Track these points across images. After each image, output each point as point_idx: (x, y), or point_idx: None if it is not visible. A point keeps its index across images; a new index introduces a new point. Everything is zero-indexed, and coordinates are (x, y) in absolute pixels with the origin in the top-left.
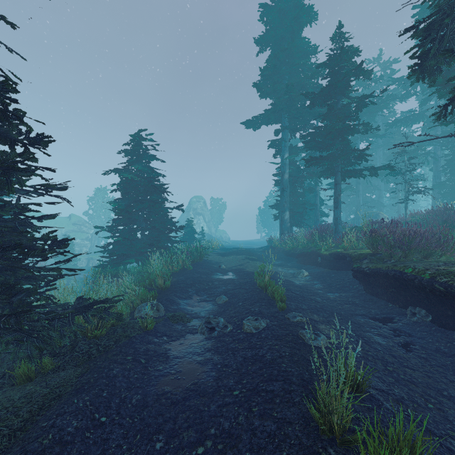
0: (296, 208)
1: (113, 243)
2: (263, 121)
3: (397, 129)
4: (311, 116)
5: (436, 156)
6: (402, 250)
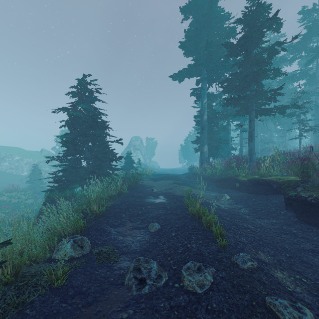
0: (213, 143)
1: (62, 170)
2: (186, 74)
3: (285, 85)
4: (224, 70)
5: (317, 104)
6: None
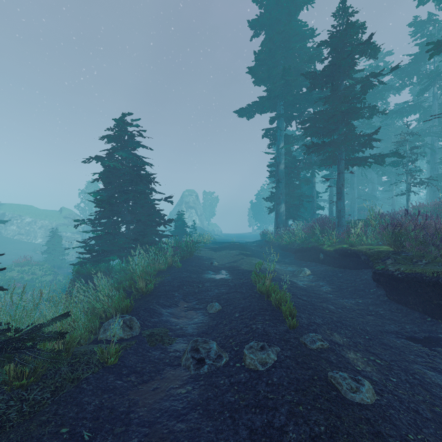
0: (292, 200)
1: (94, 238)
2: (257, 109)
3: (391, 121)
4: (307, 104)
5: (433, 148)
6: (438, 248)
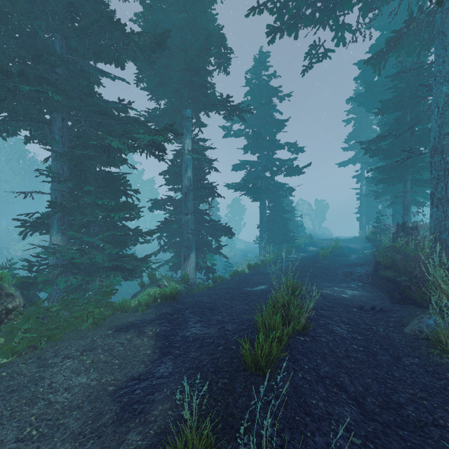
0: (370, 214)
1: None
2: (349, 162)
3: None
4: None
5: None
6: None
